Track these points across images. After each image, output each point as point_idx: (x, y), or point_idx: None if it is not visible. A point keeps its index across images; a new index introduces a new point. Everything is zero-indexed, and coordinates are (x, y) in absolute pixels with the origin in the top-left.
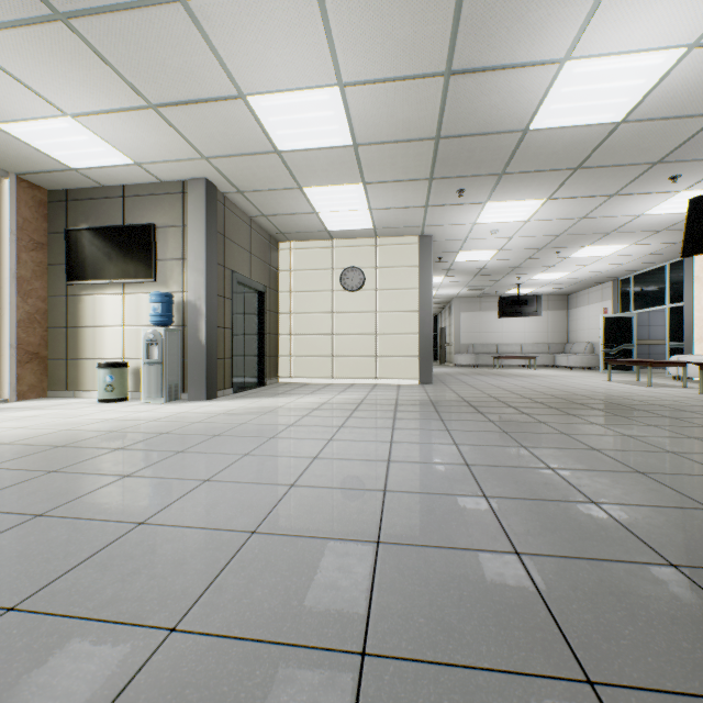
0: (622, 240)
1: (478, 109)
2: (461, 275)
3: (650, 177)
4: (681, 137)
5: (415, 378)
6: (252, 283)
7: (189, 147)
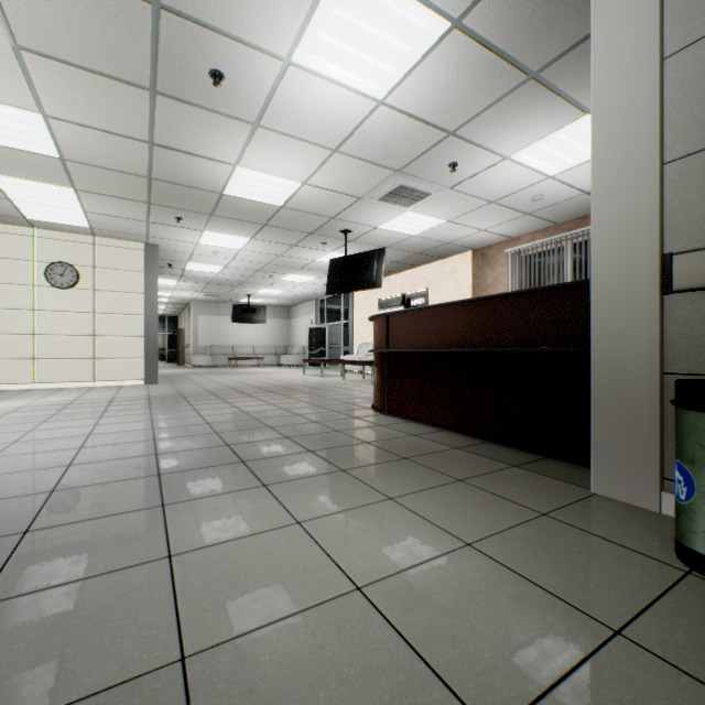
0: (311, 273)
1: (182, 171)
2: (196, 281)
3: (312, 240)
4: (318, 224)
5: (141, 379)
6: None
7: None
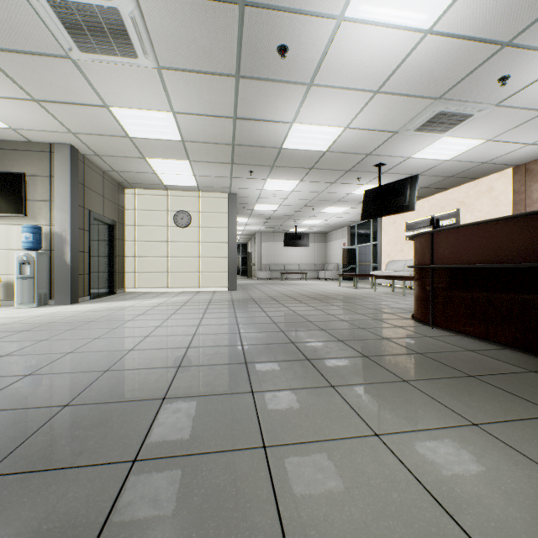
0: (345, 205)
1: (254, 135)
2: (259, 218)
3: (348, 176)
4: (355, 161)
5: (226, 286)
6: (105, 219)
7: (60, 125)
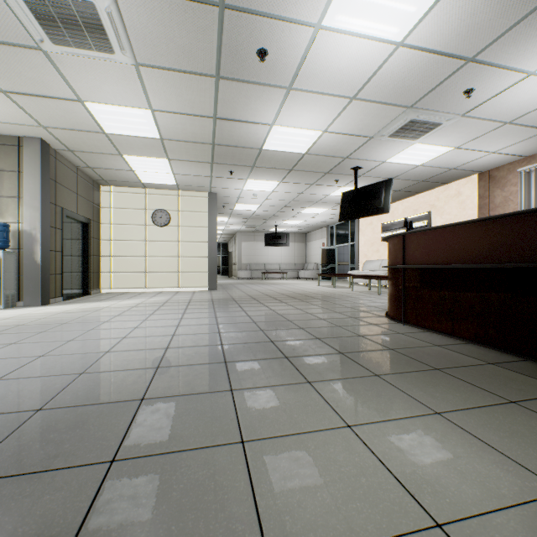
0: (324, 206)
1: (234, 135)
2: (240, 217)
3: (327, 178)
4: (333, 164)
5: (206, 286)
6: (78, 217)
7: (30, 118)
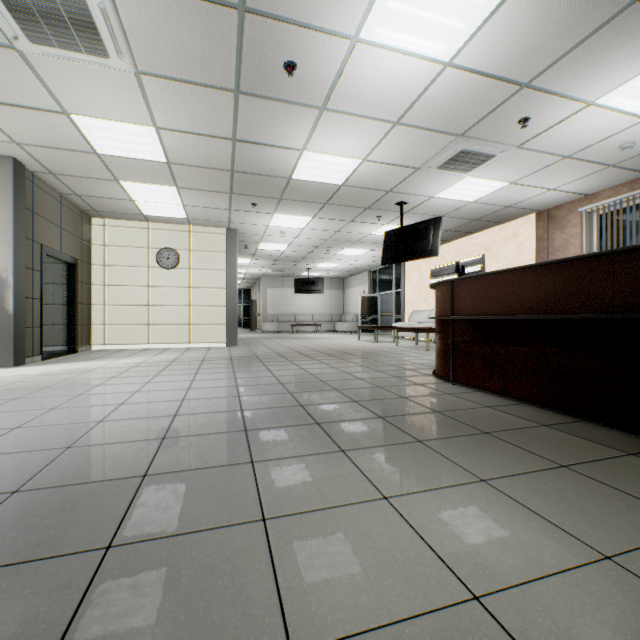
0: (365, 247)
1: (257, 161)
2: (265, 259)
3: (367, 215)
4: (375, 198)
5: (224, 342)
6: (63, 256)
7: None
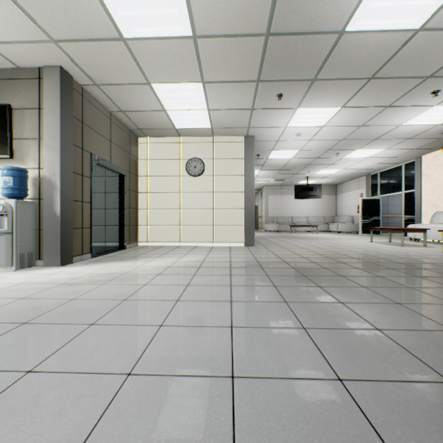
0: (381, 145)
1: None
2: (271, 169)
3: (419, 91)
4: None
5: (242, 241)
6: (112, 166)
7: (33, 25)
